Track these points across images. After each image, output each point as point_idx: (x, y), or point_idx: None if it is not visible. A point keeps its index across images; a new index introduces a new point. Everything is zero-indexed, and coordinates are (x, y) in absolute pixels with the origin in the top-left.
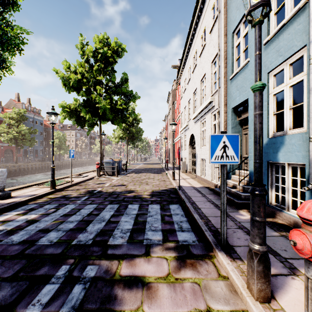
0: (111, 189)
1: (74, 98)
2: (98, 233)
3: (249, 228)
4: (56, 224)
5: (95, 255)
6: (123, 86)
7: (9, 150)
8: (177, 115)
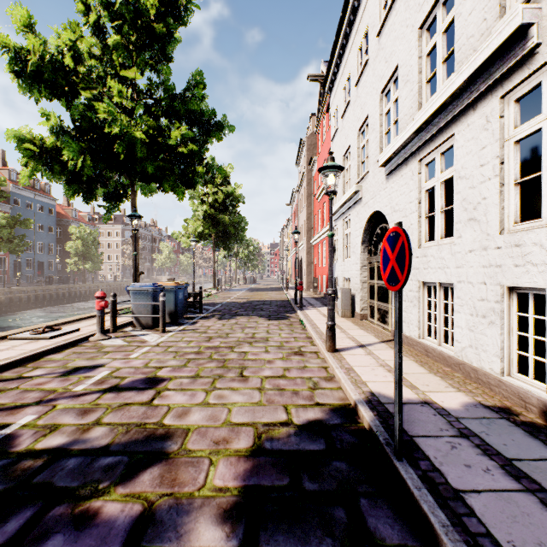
0: (76, 420)
1: (43, 111)
2: None
3: None
4: None
5: None
6: (190, 95)
7: None
8: (319, 186)
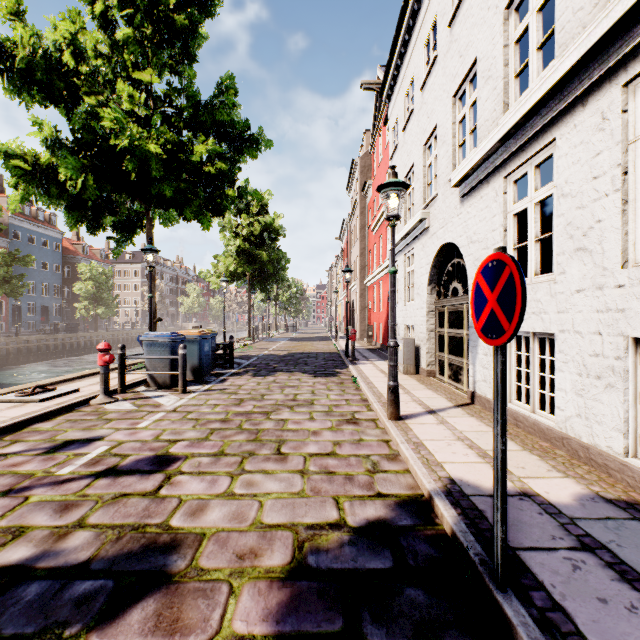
0: (51, 521)
1: (35, 119)
2: None
3: None
4: None
5: None
6: (218, 102)
7: None
8: (374, 216)
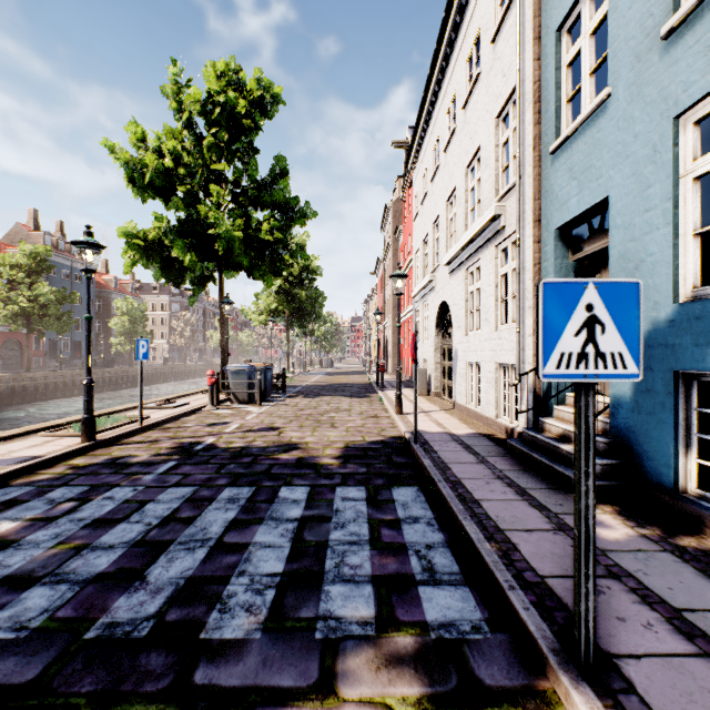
0: (241, 440)
1: (156, 214)
2: (177, 593)
3: (641, 577)
4: (62, 554)
5: (149, 694)
6: (276, 187)
7: (13, 343)
8: (404, 260)
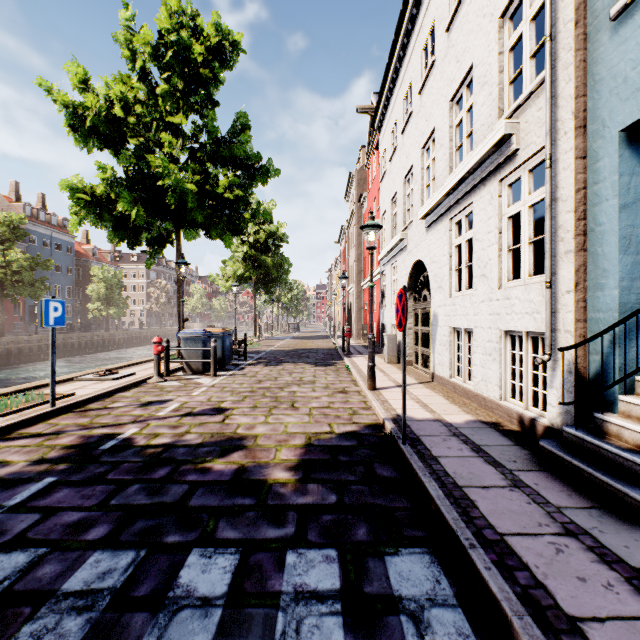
0: (171, 431)
1: (99, 164)
2: None
3: None
4: None
5: None
6: (236, 141)
7: None
8: None
